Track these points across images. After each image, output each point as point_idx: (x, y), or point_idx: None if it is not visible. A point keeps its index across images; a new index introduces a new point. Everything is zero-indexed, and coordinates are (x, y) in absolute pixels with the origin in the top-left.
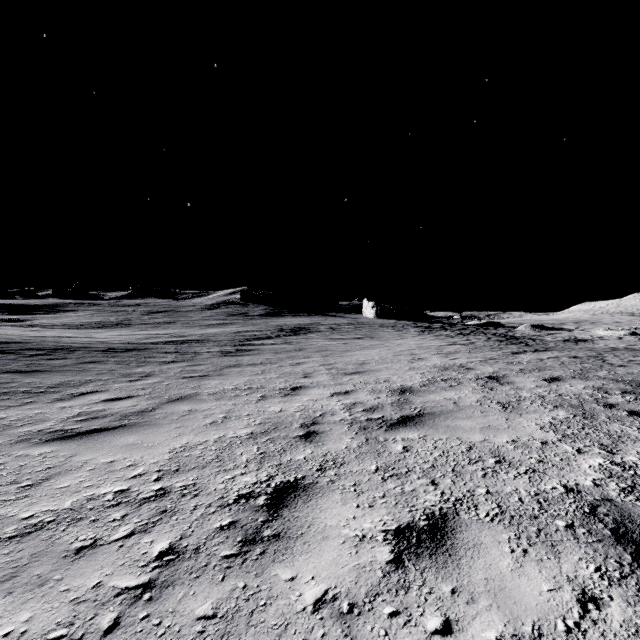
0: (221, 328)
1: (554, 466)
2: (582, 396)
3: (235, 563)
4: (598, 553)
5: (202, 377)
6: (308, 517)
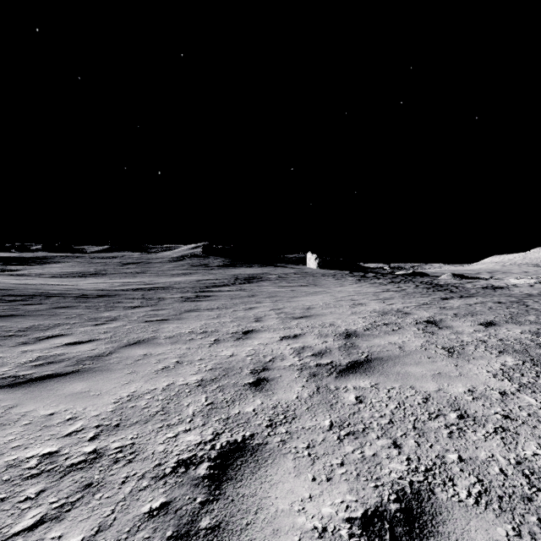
0: (185, 277)
1: (524, 423)
2: (523, 341)
3: None
4: None
5: (162, 321)
6: (256, 496)
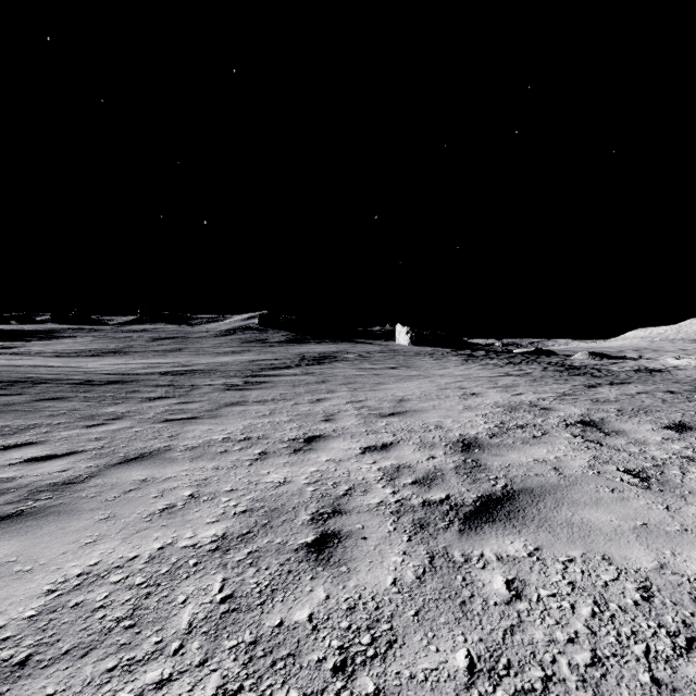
0: (234, 356)
1: None
2: None
3: None
4: None
5: (188, 420)
6: None
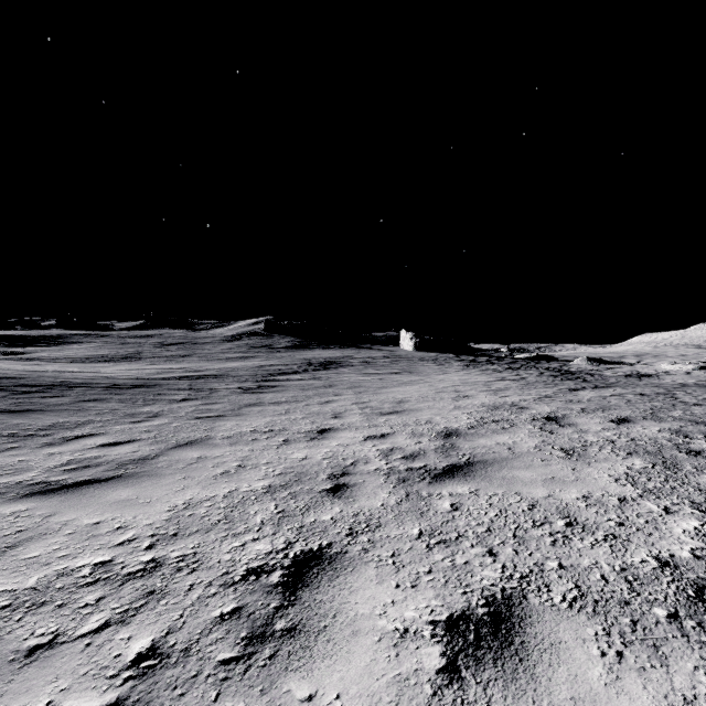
0: (242, 362)
1: (639, 531)
2: (659, 441)
3: (235, 672)
4: None
5: (217, 417)
6: (334, 601)
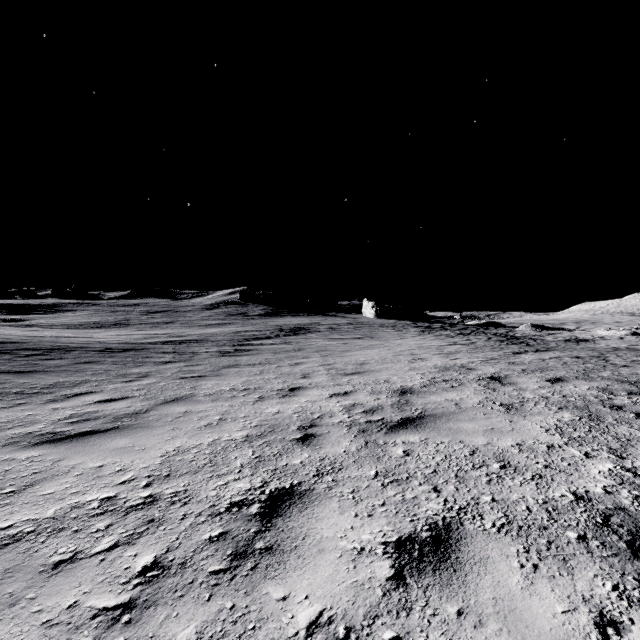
0: (220, 328)
1: (562, 471)
2: (587, 397)
3: (223, 580)
4: (614, 569)
5: (199, 377)
6: (303, 527)
